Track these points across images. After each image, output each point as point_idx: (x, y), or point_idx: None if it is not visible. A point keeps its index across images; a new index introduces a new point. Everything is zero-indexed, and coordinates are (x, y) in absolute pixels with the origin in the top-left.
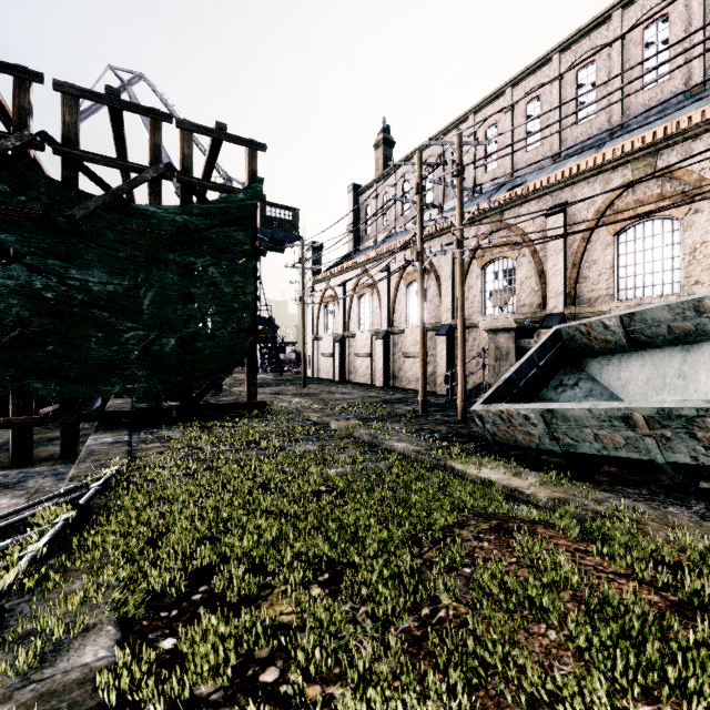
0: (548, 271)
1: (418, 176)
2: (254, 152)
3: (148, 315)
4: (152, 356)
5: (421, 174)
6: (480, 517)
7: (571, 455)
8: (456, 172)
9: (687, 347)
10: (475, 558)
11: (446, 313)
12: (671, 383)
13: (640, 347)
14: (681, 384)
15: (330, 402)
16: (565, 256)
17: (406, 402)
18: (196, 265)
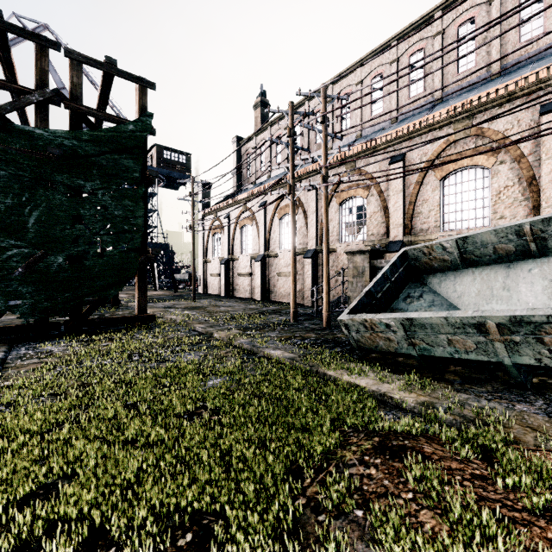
0: (391, 207)
1: (290, 123)
2: (144, 89)
3: (33, 233)
4: (38, 273)
5: (292, 121)
6: (361, 433)
7: (425, 357)
8: (322, 119)
9: (508, 265)
10: (365, 493)
11: (311, 240)
12: (498, 294)
13: (471, 265)
14: (506, 295)
15: (215, 314)
16: (404, 196)
17: (280, 312)
18: (86, 188)
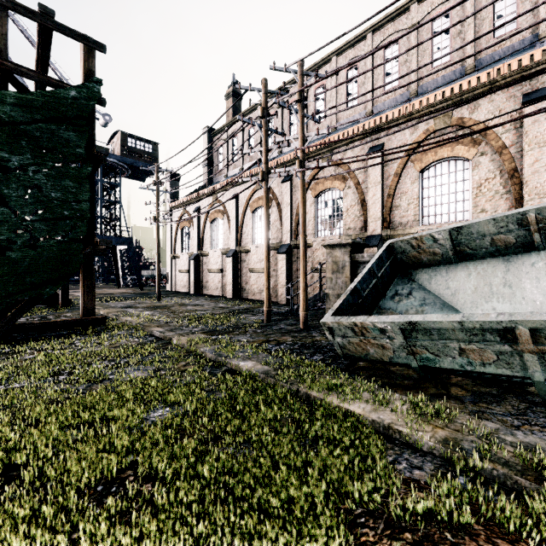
0: (369, 200)
1: (264, 102)
2: (91, 50)
3: None
4: None
5: (266, 100)
6: (378, 519)
7: (425, 368)
8: (299, 97)
9: (507, 258)
10: None
11: (286, 234)
12: (498, 291)
13: (464, 259)
14: (508, 292)
15: (180, 314)
16: (382, 188)
17: (252, 311)
18: (11, 162)
